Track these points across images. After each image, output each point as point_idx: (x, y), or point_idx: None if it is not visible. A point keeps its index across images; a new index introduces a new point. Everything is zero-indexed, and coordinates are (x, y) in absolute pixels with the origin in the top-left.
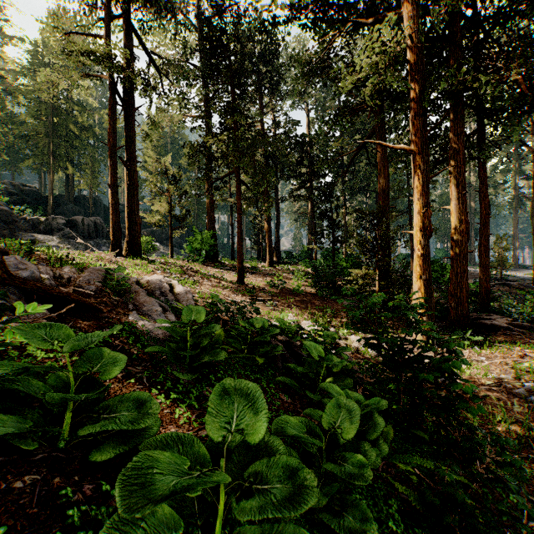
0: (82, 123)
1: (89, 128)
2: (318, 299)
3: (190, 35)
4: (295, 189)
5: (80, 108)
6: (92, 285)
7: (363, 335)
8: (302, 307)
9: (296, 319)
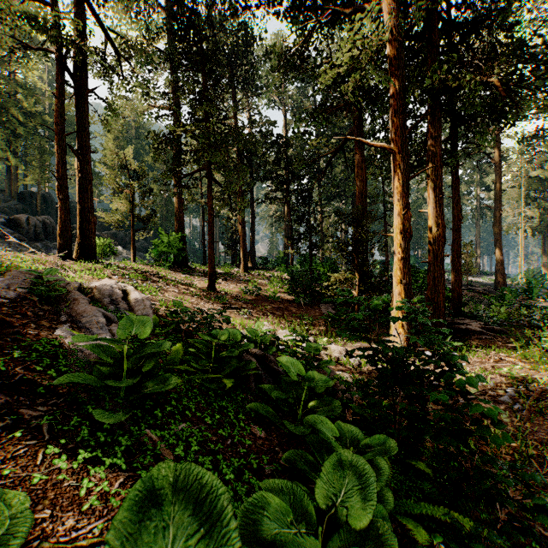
0: (28, 108)
1: (37, 115)
2: (295, 306)
3: (156, 18)
4: (271, 191)
5: (26, 90)
6: (13, 292)
7: (343, 343)
8: (278, 315)
9: (272, 327)
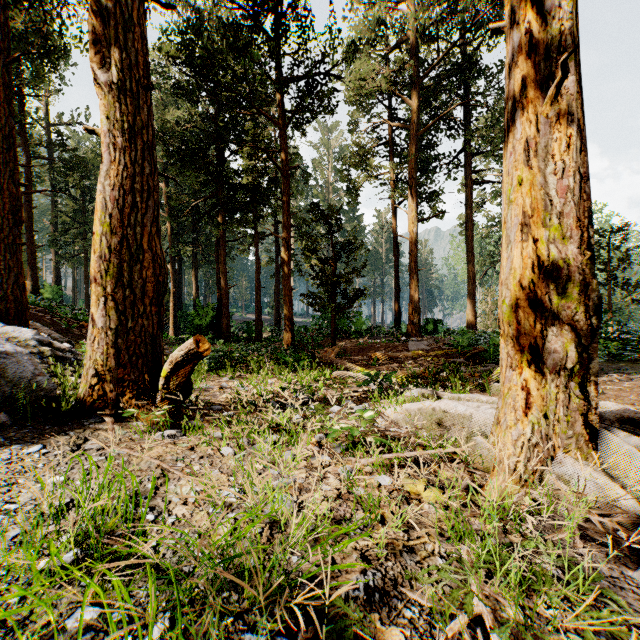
0: None
1: None
2: None
3: None
4: None
5: None
6: None
7: None
8: None
9: None
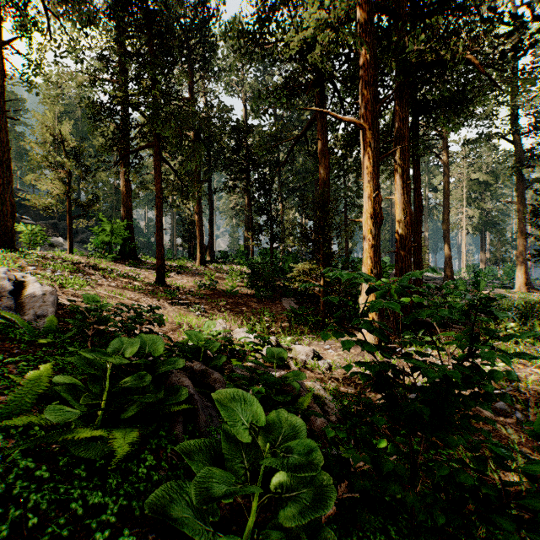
0: None
1: None
2: (255, 301)
3: None
4: (230, 180)
5: None
6: None
7: (308, 341)
8: (236, 311)
9: (228, 326)
